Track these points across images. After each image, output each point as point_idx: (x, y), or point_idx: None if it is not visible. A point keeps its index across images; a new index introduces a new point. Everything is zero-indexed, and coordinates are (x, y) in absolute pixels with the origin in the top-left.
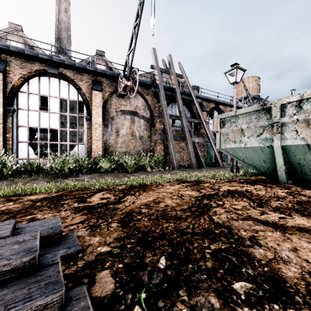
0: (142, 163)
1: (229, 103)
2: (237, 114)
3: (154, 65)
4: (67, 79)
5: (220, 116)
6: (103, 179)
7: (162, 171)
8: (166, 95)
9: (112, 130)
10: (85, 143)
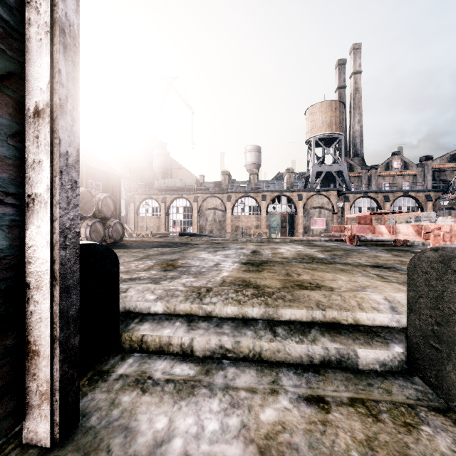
0: None
1: None
2: None
3: None
4: (411, 197)
5: None
6: None
7: None
8: None
9: None
10: None
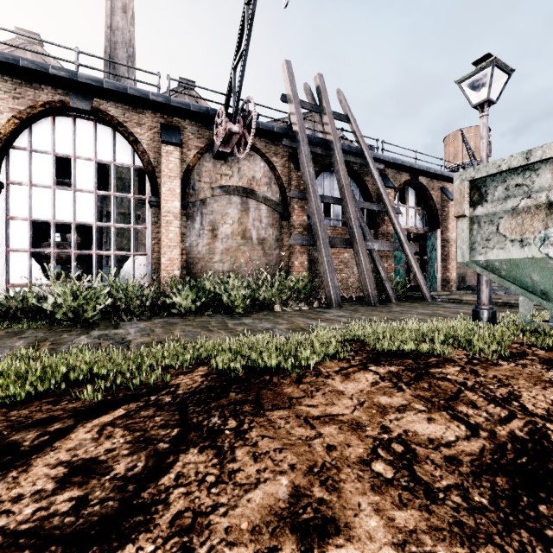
0: (262, 295)
1: (440, 171)
2: (533, 160)
3: (289, 95)
4: (110, 122)
5: (471, 174)
6: (168, 335)
7: (305, 312)
8: (312, 155)
9: (202, 227)
10: (147, 253)
